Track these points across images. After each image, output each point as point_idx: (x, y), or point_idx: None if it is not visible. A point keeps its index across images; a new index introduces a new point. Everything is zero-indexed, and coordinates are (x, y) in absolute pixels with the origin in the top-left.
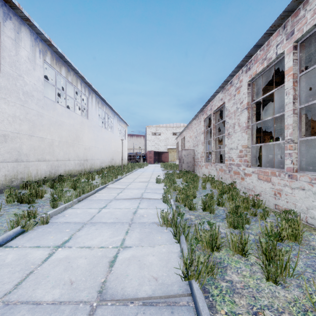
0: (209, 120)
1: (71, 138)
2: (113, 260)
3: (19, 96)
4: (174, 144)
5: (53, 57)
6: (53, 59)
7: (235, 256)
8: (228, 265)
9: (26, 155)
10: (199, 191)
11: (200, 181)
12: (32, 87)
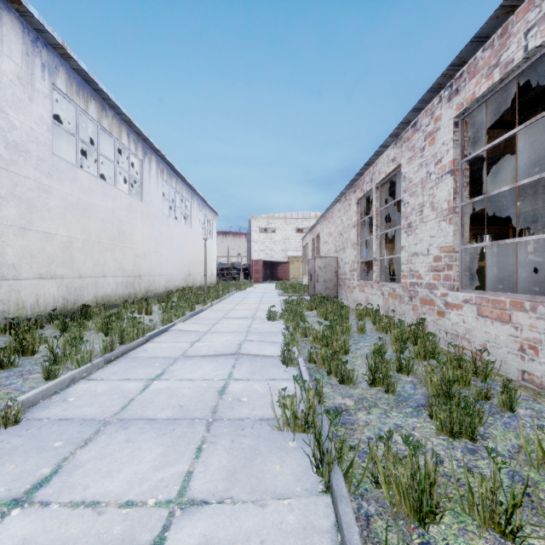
0: (366, 203)
1: (108, 234)
2: None
3: None
4: (298, 248)
5: (71, 80)
6: (71, 85)
7: (486, 538)
8: None
9: (13, 266)
10: (352, 337)
11: (350, 316)
12: (26, 135)
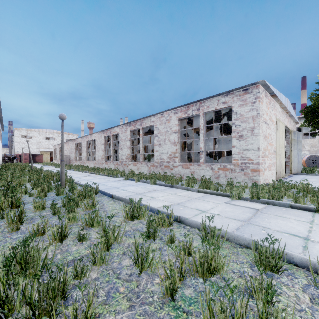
0: (77, 143)
1: None
2: None
3: None
4: (47, 147)
5: None
6: None
7: None
8: None
9: None
10: None
11: None
12: None
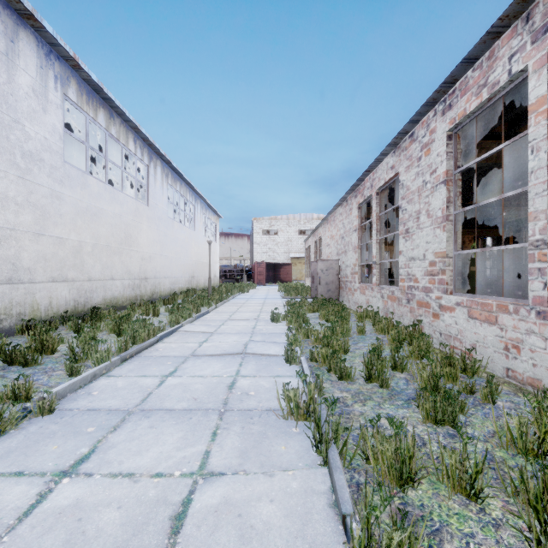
0: (367, 207)
1: (116, 238)
2: (180, 514)
3: (15, 160)
4: (301, 250)
5: (81, 90)
6: (81, 94)
7: (454, 500)
8: (443, 527)
9: (29, 270)
10: (352, 338)
11: (351, 318)
12: (40, 144)
